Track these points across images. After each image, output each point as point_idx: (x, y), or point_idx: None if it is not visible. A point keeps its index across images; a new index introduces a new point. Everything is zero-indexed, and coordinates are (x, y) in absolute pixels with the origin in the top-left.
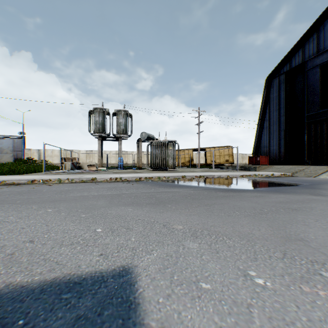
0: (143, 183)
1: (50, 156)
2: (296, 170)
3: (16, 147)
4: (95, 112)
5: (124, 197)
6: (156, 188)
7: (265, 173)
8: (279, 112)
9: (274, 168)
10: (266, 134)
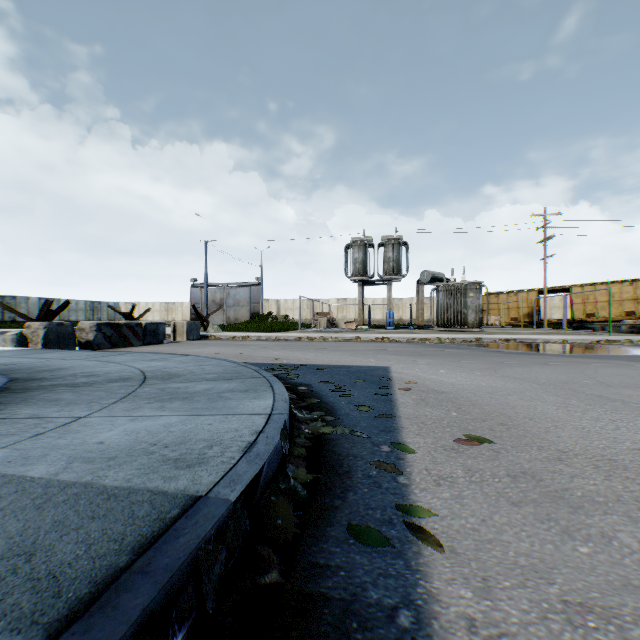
0: (415, 344)
1: (290, 309)
2: None
3: (252, 298)
4: (354, 246)
5: (389, 351)
6: (426, 348)
7: None
8: None
9: None
10: None
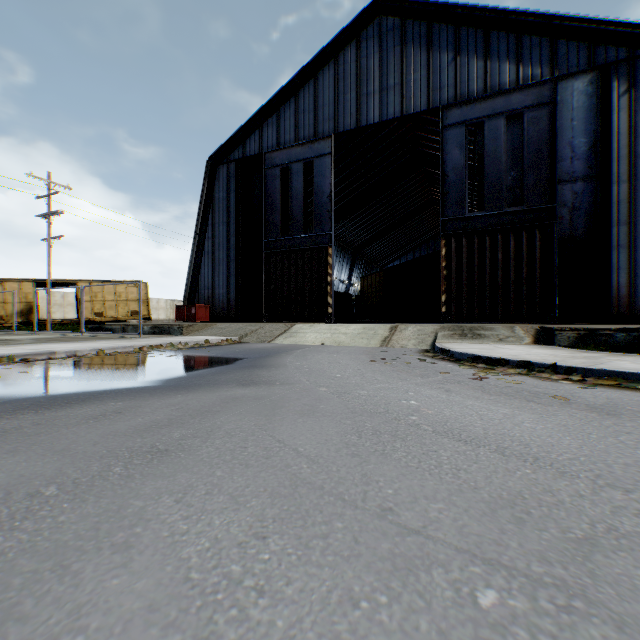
0: None
1: None
2: (248, 331)
3: None
4: None
5: None
6: None
7: (194, 339)
8: (229, 228)
9: (216, 328)
10: (209, 265)
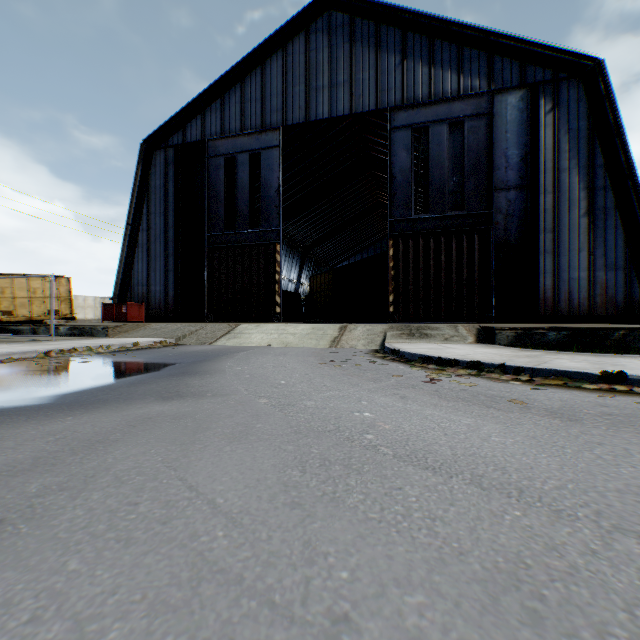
0: None
1: None
2: (187, 332)
3: None
4: None
5: None
6: None
7: (121, 342)
8: (167, 219)
9: (150, 329)
10: (144, 259)
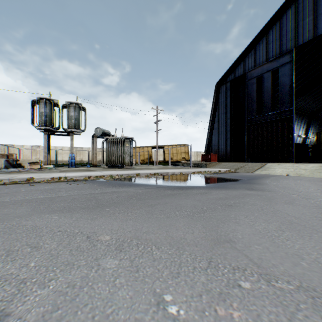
0: (91, 183)
1: None
2: (239, 166)
3: None
4: (40, 102)
5: (57, 201)
6: (103, 188)
7: (213, 170)
8: (226, 115)
9: (222, 165)
10: (216, 134)
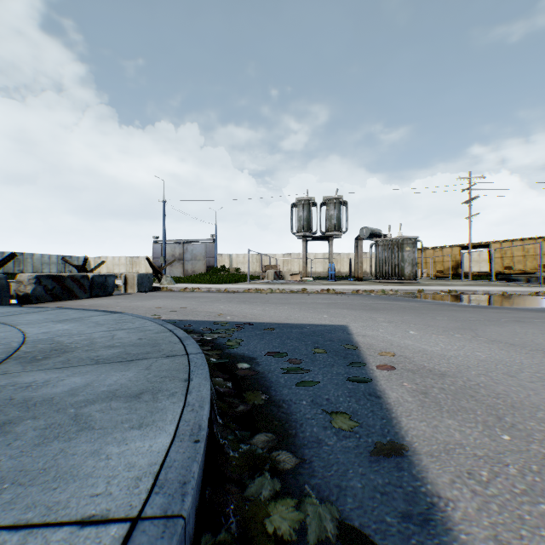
0: (361, 296)
1: (241, 263)
2: None
3: (207, 253)
4: (298, 205)
5: (339, 304)
6: (375, 301)
7: None
8: None
9: None
10: None
